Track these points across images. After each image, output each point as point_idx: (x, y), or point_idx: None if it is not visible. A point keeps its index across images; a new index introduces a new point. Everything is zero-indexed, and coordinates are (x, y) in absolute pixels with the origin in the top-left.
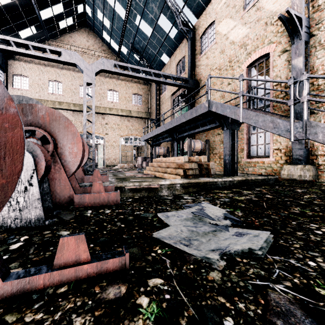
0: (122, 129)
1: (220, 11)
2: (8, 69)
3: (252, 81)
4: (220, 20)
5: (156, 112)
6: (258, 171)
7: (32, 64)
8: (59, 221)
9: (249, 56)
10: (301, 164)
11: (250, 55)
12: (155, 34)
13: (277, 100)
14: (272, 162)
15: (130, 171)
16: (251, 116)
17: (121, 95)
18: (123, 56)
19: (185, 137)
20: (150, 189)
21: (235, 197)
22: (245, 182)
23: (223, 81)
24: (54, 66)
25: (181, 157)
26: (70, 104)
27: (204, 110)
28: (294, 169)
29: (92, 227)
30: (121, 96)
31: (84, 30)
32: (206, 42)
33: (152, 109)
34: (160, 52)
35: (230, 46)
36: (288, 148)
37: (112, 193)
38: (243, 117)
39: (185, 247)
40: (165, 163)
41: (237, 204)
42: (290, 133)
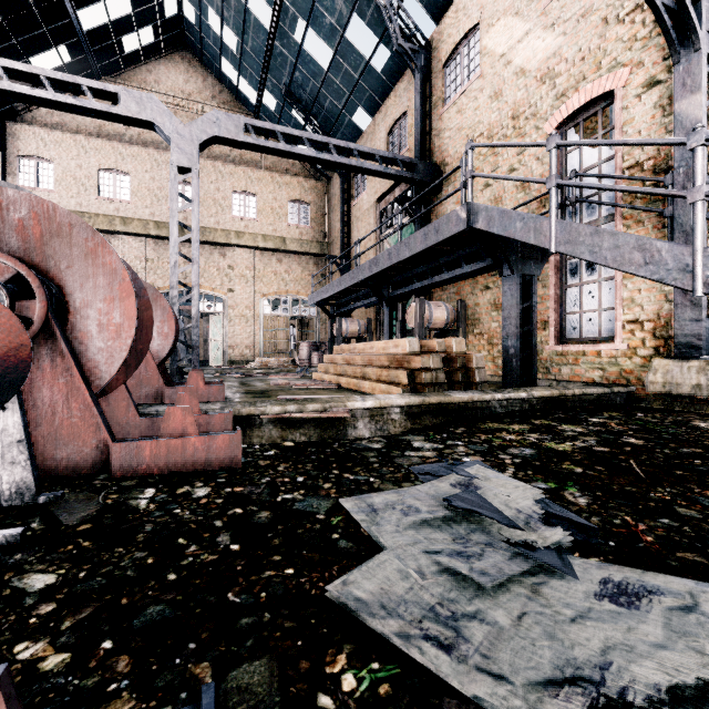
0: (266, 279)
1: (490, 2)
2: (7, 143)
3: (569, 161)
4: (491, 22)
5: (341, 242)
6: (585, 374)
7: (63, 132)
8: (42, 529)
9: (561, 102)
10: (700, 357)
11: (565, 98)
12: (340, 62)
13: (655, 192)
14: (620, 352)
15: (282, 375)
16: (581, 235)
17: (262, 203)
18: (267, 114)
19: (408, 295)
20: (326, 420)
21: (548, 443)
22: (557, 402)
23: (499, 164)
24: (112, 137)
25: (401, 341)
26: (149, 223)
27: (457, 227)
28: (682, 371)
29: (136, 555)
30: (263, 206)
31: (180, 57)
32: (458, 77)
33: (333, 234)
34: (351, 103)
35: (515, 82)
36: (662, 319)
37: (219, 437)
38: (559, 239)
39: (441, 656)
40: (362, 356)
41: (561, 467)
42: (694, 275)
